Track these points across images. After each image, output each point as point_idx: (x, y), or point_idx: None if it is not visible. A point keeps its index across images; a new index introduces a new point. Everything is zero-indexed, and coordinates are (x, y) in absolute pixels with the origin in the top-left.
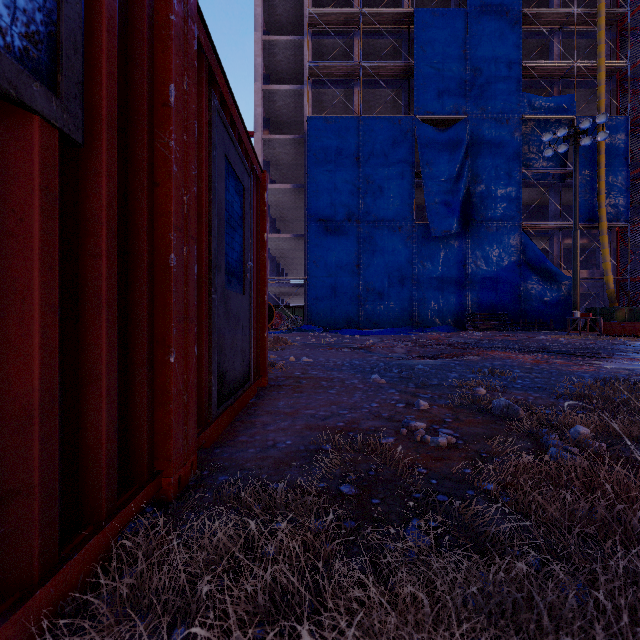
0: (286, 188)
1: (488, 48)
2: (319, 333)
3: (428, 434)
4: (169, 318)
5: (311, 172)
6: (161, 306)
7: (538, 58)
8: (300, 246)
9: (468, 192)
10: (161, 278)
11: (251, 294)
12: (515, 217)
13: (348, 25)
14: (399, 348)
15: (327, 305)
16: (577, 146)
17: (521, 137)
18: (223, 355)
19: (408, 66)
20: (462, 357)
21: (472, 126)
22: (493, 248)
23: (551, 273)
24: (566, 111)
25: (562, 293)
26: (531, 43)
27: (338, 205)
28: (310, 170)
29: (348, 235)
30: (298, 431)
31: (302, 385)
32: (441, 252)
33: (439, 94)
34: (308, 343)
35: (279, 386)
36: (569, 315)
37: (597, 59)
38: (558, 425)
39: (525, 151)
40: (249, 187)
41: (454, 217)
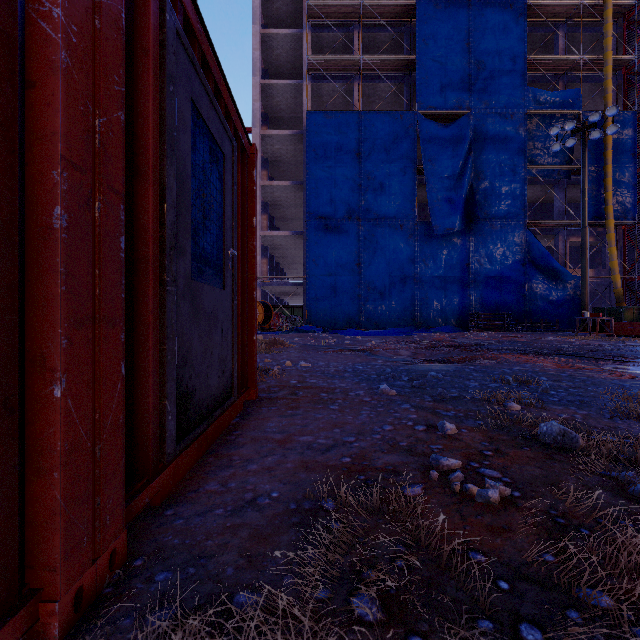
0: (285, 185)
1: (492, 41)
2: (319, 334)
3: (467, 478)
4: (53, 320)
5: (310, 168)
6: (38, 298)
7: (542, 52)
8: (299, 244)
9: (471, 189)
10: (38, 249)
11: (235, 289)
12: (520, 214)
13: (348, 18)
14: (404, 350)
15: (327, 305)
16: (586, 140)
17: (526, 132)
18: (189, 369)
19: (410, 60)
20: (475, 361)
21: (475, 121)
22: (497, 246)
23: (557, 272)
24: (572, 106)
25: (568, 292)
26: (535, 37)
27: (338, 202)
28: (309, 166)
29: (348, 233)
30: (289, 473)
31: (298, 398)
32: (444, 250)
33: (442, 88)
34: (307, 345)
35: (271, 399)
36: (575, 315)
37: (604, 52)
38: (639, 462)
39: (530, 147)
40: (232, 157)
41: (457, 214)
